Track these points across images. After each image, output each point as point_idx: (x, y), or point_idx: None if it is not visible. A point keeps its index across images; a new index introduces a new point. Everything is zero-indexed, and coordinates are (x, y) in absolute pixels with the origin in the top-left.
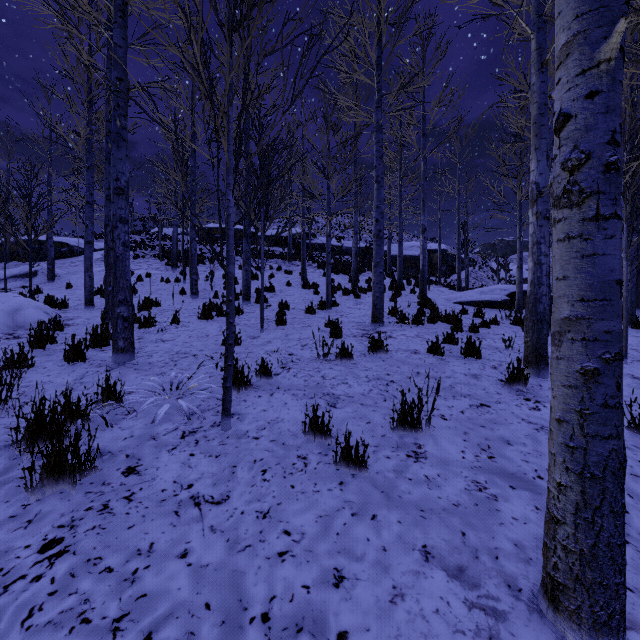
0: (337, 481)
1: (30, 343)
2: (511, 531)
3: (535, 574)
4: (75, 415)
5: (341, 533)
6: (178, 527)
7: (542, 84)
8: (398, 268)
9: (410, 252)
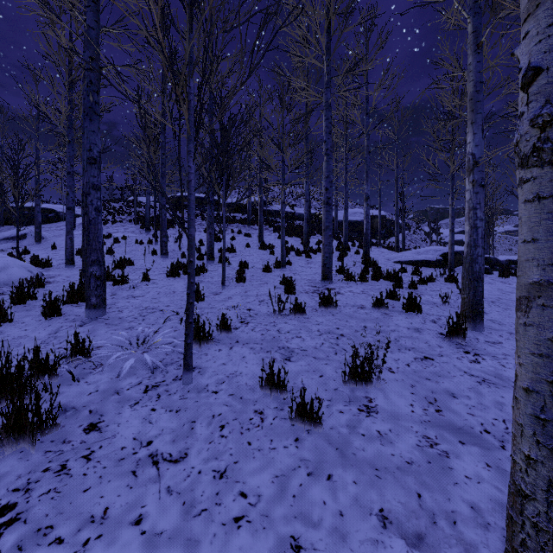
0: (293, 437)
1: (12, 299)
2: (466, 492)
3: (495, 542)
4: (43, 370)
5: (297, 495)
6: (134, 489)
7: (478, 64)
8: (344, 231)
9: (354, 218)
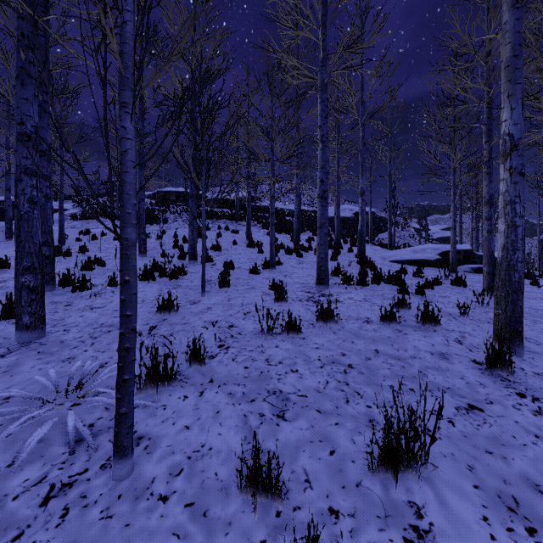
0: None
1: None
2: None
3: None
4: None
5: None
6: None
7: (517, 21)
8: (336, 228)
9: (343, 214)
